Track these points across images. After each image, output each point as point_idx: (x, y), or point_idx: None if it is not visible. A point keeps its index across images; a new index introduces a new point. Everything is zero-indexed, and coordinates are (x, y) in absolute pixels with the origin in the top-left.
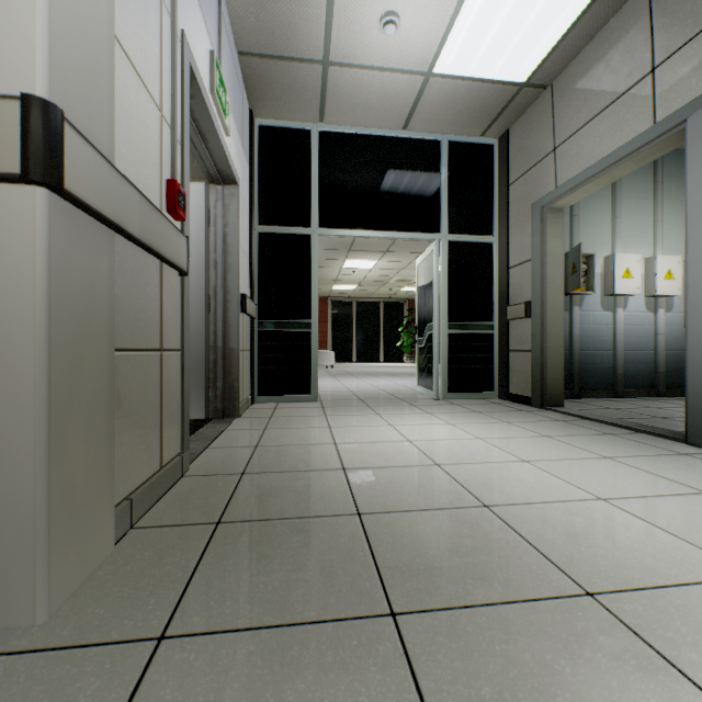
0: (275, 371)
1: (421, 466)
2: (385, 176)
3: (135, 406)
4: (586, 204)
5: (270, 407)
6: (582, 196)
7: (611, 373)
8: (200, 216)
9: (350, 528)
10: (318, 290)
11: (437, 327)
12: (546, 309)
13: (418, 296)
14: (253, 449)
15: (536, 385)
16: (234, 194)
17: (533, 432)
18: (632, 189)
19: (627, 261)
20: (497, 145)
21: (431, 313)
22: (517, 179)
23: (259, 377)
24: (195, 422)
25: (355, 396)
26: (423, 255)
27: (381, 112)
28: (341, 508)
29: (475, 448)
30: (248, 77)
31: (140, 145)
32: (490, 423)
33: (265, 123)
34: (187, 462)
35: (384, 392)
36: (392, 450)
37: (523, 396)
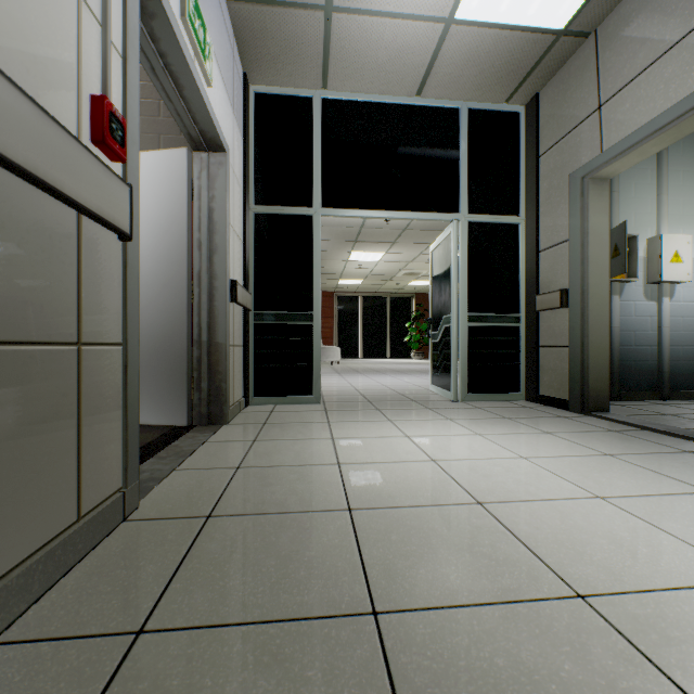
0: (273, 369)
1: (457, 506)
2: (396, 148)
3: (8, 434)
4: (626, 178)
5: (266, 410)
6: (636, 161)
7: (656, 372)
8: (181, 188)
9: (360, 653)
10: (324, 284)
11: (455, 319)
12: (588, 297)
13: (432, 286)
14: (233, 472)
15: (575, 386)
16: (221, 163)
17: (588, 448)
18: (680, 161)
19: (676, 243)
20: (524, 112)
21: (448, 303)
22: (549, 148)
23: (254, 376)
24: (174, 431)
25: (363, 397)
26: (439, 239)
27: (392, 73)
28: (345, 597)
29: (522, 473)
30: (239, 30)
31: (24, 14)
32: (529, 435)
33: (262, 90)
34: (133, 498)
35: (394, 391)
36: (412, 475)
37: (558, 399)
